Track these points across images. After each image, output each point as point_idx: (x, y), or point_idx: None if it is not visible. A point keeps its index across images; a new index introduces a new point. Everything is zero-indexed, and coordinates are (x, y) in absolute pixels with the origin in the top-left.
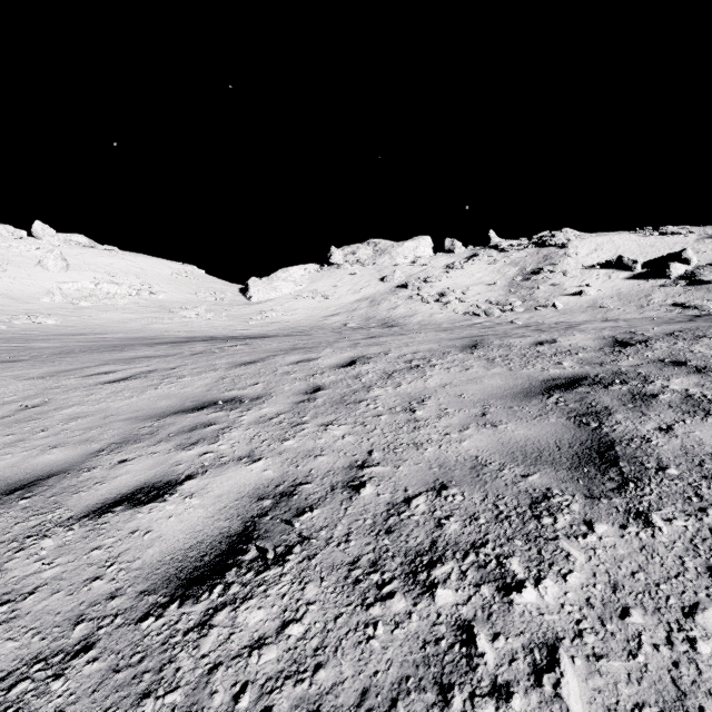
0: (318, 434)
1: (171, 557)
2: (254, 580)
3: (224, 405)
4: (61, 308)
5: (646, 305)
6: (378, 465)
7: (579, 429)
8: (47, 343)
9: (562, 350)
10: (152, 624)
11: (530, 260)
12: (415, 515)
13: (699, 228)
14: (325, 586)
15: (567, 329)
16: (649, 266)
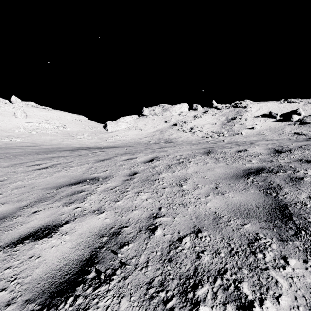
0: (134, 198)
1: (48, 275)
2: (91, 294)
3: (89, 181)
4: (23, 134)
5: (282, 133)
6: (164, 216)
7: (266, 197)
8: (15, 150)
9: (250, 155)
10: None
11: (230, 113)
12: (184, 249)
13: (304, 99)
14: (132, 301)
15: (251, 144)
16: (283, 116)
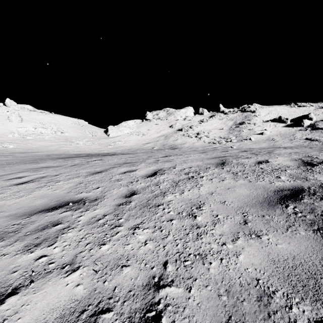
0: (127, 238)
1: None
2: None
3: (73, 205)
4: (17, 140)
5: (293, 139)
6: (172, 284)
7: None
8: (5, 157)
9: (275, 168)
10: None
11: (238, 118)
12: None
13: (315, 104)
14: None
15: (270, 153)
16: (293, 121)
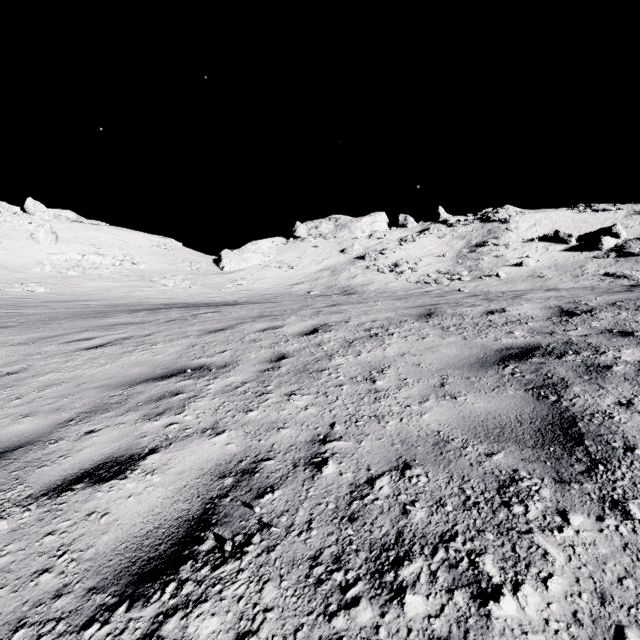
0: (281, 404)
1: (126, 546)
2: (209, 576)
3: (192, 373)
4: (51, 277)
5: (581, 275)
6: (340, 440)
7: (538, 403)
8: (36, 309)
9: (512, 320)
10: (96, 633)
11: (475, 234)
12: (379, 499)
13: (627, 205)
14: (285, 587)
15: (514, 299)
16: (582, 239)
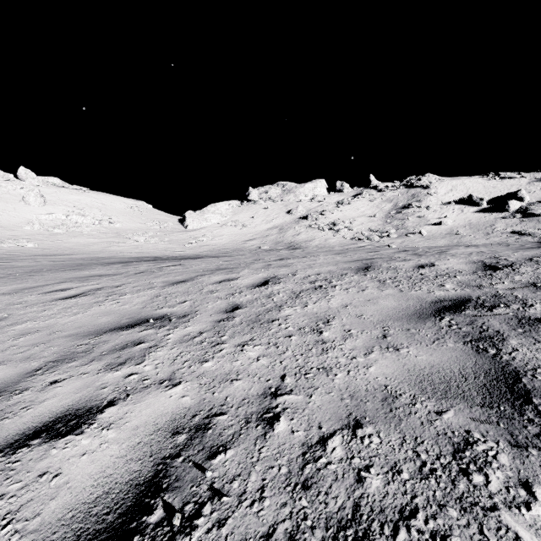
0: (235, 355)
1: (72, 515)
2: None
3: (154, 322)
4: (39, 234)
5: (491, 232)
6: (291, 393)
7: (479, 356)
8: (24, 262)
9: (441, 273)
10: None
11: (401, 198)
12: (332, 463)
13: (529, 174)
14: None
15: (440, 254)
16: (492, 202)
